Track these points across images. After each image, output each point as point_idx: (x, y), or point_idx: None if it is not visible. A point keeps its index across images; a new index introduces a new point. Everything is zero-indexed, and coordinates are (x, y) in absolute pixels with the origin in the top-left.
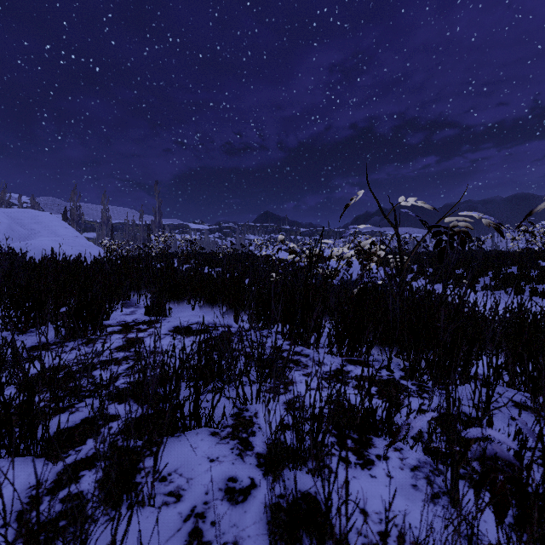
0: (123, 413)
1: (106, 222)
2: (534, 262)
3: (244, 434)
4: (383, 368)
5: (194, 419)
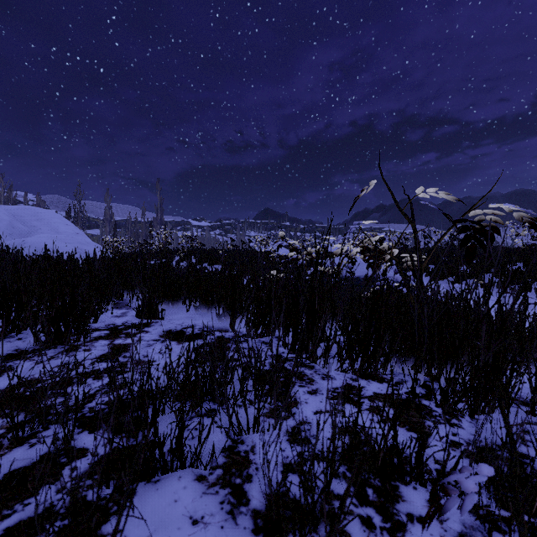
0: (92, 446)
1: (109, 219)
2: None
3: (238, 479)
4: (400, 383)
5: (176, 458)
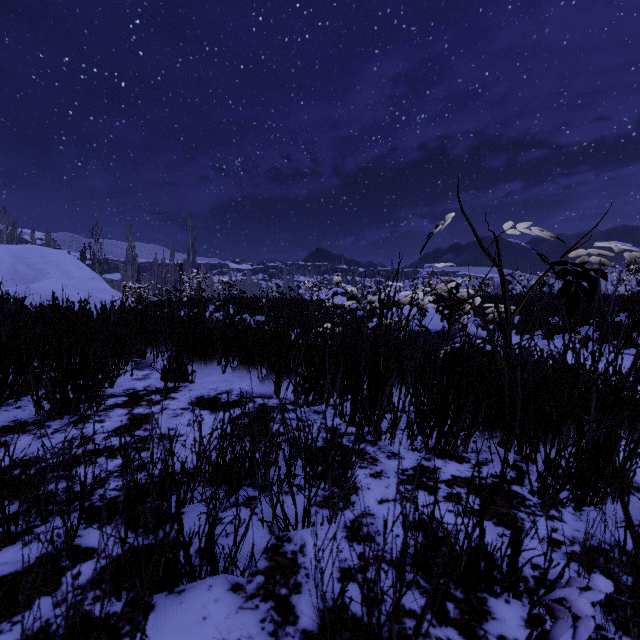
0: (102, 545)
1: (131, 262)
2: None
3: (284, 589)
4: (484, 464)
5: (206, 562)
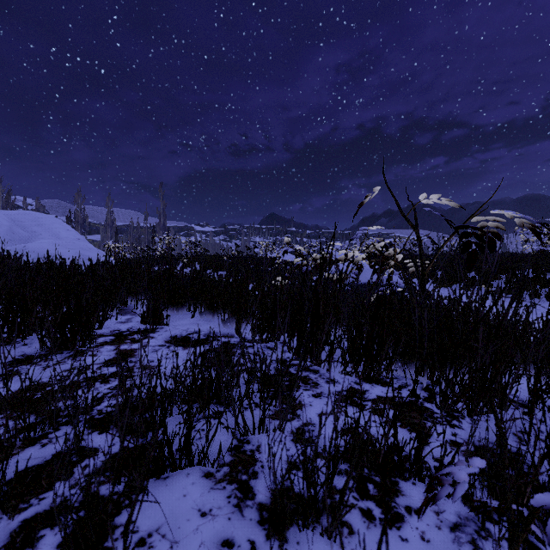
0: (102, 446)
1: (110, 225)
2: (549, 265)
3: (244, 476)
4: (403, 387)
5: (185, 456)
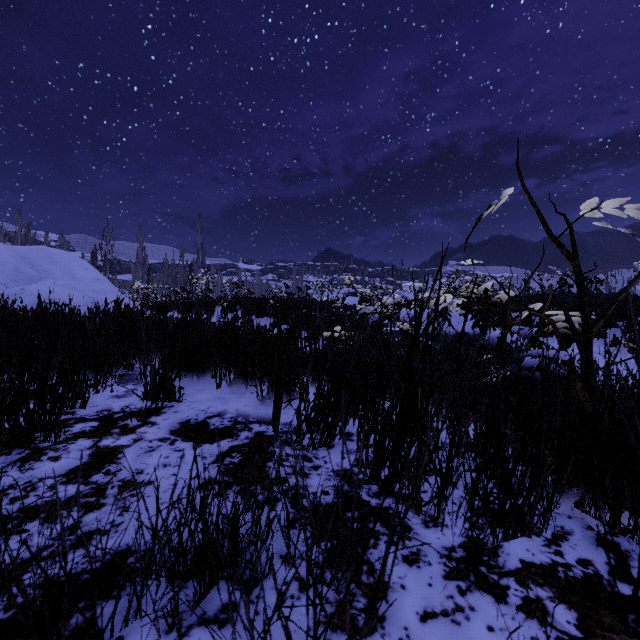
0: None
1: (142, 262)
2: None
3: None
4: (561, 537)
5: None
